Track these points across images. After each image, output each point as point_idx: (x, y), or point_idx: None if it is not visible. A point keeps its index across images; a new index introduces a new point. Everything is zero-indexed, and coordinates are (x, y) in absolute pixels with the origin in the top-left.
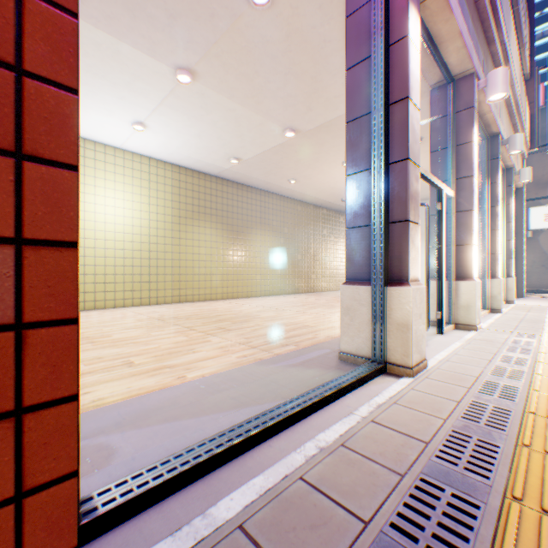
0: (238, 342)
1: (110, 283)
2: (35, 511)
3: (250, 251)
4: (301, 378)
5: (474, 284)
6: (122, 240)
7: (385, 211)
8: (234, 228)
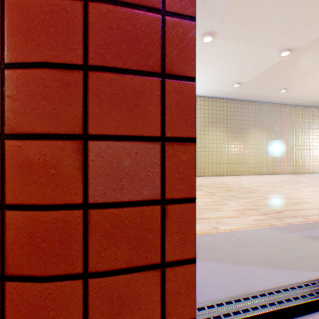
0: (247, 207)
1: None
2: None
3: (245, 144)
4: None
5: None
6: None
7: None
8: (233, 129)
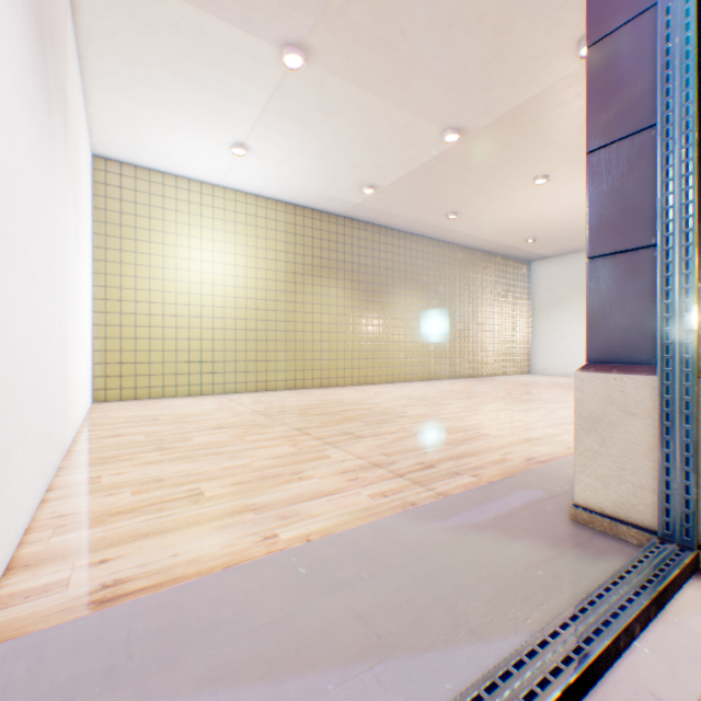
0: (372, 461)
1: (208, 363)
2: None
3: (390, 318)
4: (501, 566)
5: None
6: (222, 305)
7: (697, 208)
8: (367, 286)
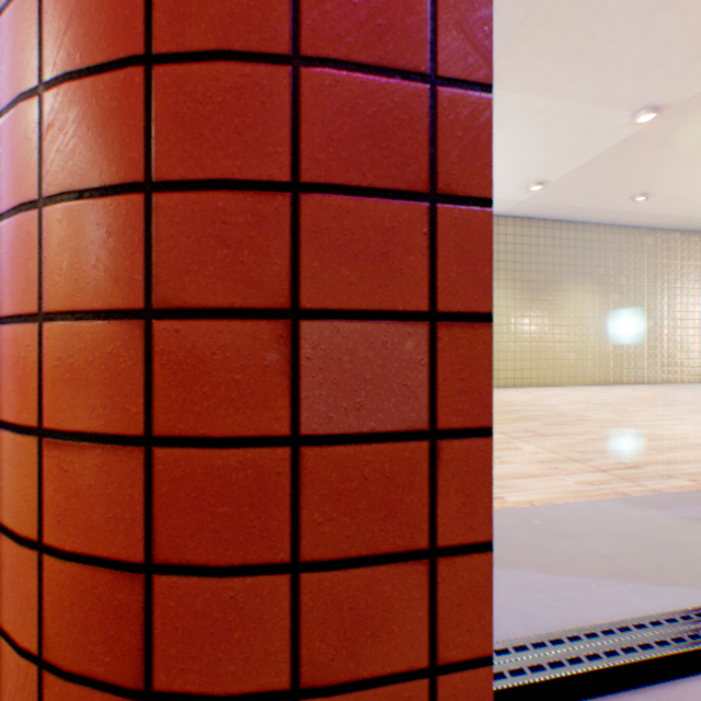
0: (563, 456)
1: None
2: (446, 697)
3: (553, 317)
4: None
5: None
6: None
7: None
8: (527, 285)
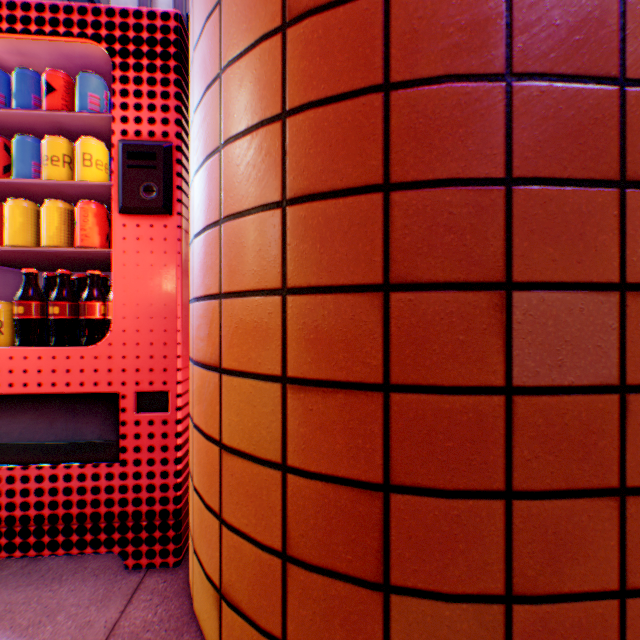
0: None
1: None
2: (632, 618)
3: None
4: None
5: None
6: None
7: None
8: None
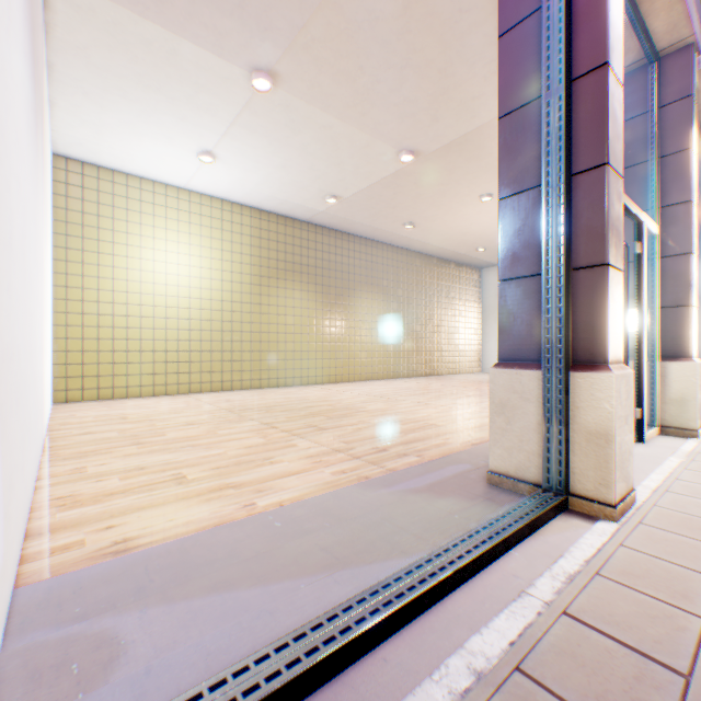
0: (334, 448)
1: (173, 363)
2: None
3: (352, 320)
4: (430, 514)
5: (694, 367)
6: (188, 307)
7: (566, 250)
8: (330, 290)
